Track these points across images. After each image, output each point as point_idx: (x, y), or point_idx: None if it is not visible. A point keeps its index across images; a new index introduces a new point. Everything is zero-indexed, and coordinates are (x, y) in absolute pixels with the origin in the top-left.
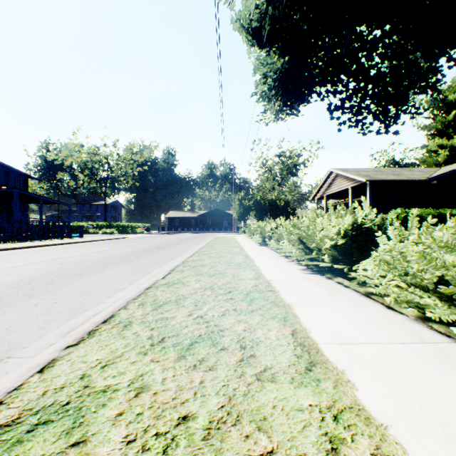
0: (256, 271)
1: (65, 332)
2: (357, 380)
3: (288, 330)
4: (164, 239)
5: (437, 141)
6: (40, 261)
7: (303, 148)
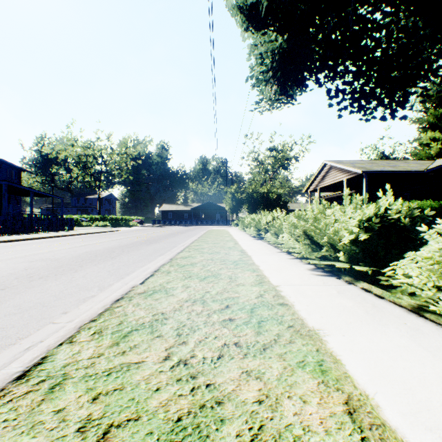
0: (257, 271)
1: None
2: None
3: (338, 400)
4: (156, 232)
5: (429, 134)
6: (10, 258)
7: (295, 142)
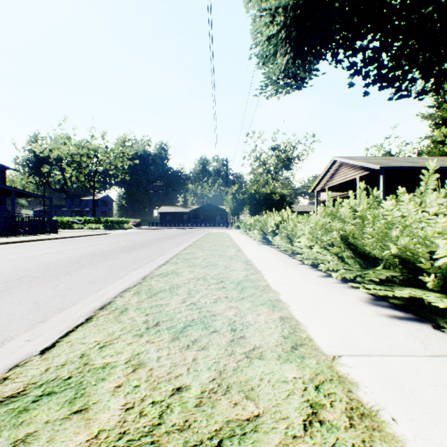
0: (279, 308)
1: None
2: None
3: None
4: (149, 235)
5: (443, 130)
6: None
7: (298, 141)
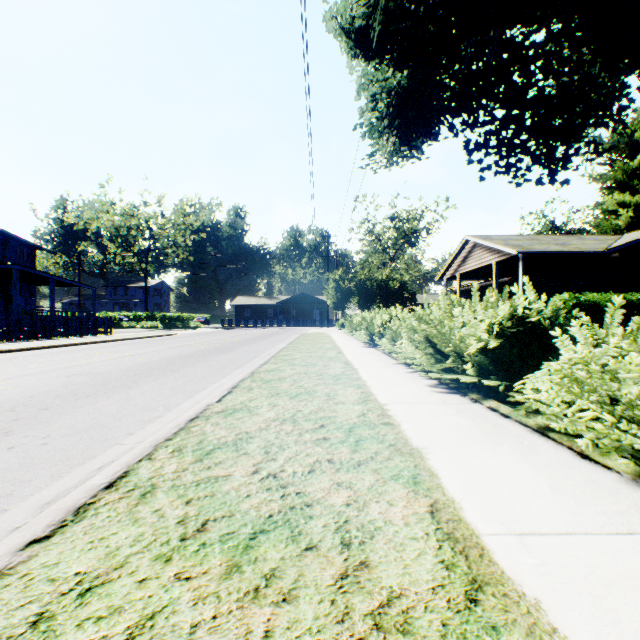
0: (363, 388)
1: (44, 503)
2: (570, 629)
3: (424, 503)
4: (229, 336)
5: (616, 197)
6: (39, 372)
7: (426, 207)
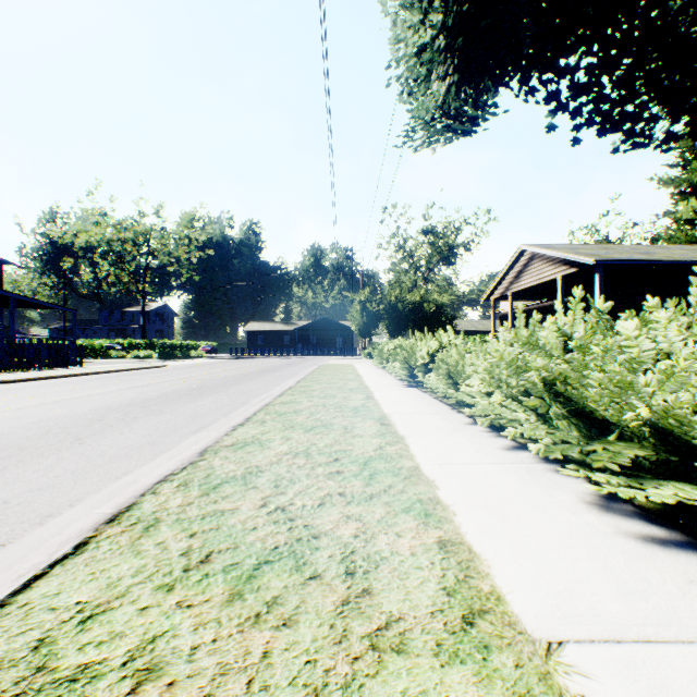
0: (437, 519)
1: None
2: None
3: None
4: (229, 368)
5: (693, 203)
6: None
7: (465, 220)
